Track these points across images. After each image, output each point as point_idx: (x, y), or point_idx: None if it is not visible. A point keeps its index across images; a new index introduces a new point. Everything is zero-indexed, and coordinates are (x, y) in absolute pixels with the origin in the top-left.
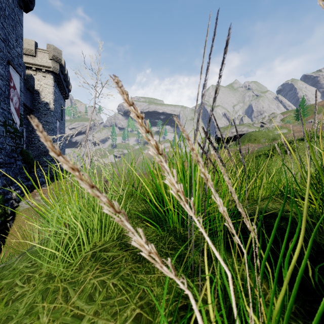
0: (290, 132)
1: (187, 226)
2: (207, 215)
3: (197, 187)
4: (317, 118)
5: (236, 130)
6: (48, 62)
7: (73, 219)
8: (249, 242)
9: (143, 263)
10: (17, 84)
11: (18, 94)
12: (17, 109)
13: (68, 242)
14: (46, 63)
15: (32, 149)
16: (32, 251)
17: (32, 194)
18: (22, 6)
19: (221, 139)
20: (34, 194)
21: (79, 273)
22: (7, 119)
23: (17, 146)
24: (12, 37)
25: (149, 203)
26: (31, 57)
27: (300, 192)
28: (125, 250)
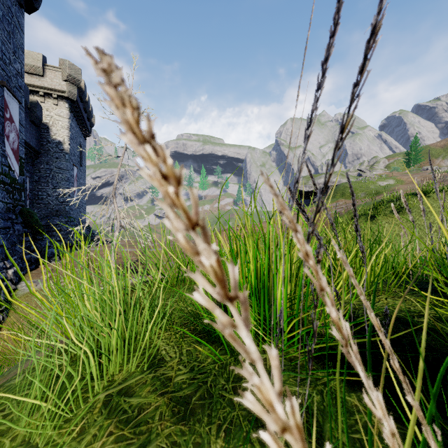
0: (399, 184)
1: (264, 344)
2: (296, 327)
3: (280, 280)
4: (435, 164)
5: (352, 193)
6: (61, 84)
7: (74, 339)
8: (408, 440)
9: (191, 423)
10: (16, 115)
11: (18, 130)
12: (16, 151)
13: (68, 371)
14: (59, 85)
15: (39, 207)
16: (10, 387)
17: (37, 271)
18: (23, 5)
19: (304, 193)
20: (40, 272)
21: (78, 440)
22: (1, 165)
23: (16, 203)
24: (8, 47)
25: (202, 311)
26: (37, 78)
27: (428, 276)
28: (161, 394)
